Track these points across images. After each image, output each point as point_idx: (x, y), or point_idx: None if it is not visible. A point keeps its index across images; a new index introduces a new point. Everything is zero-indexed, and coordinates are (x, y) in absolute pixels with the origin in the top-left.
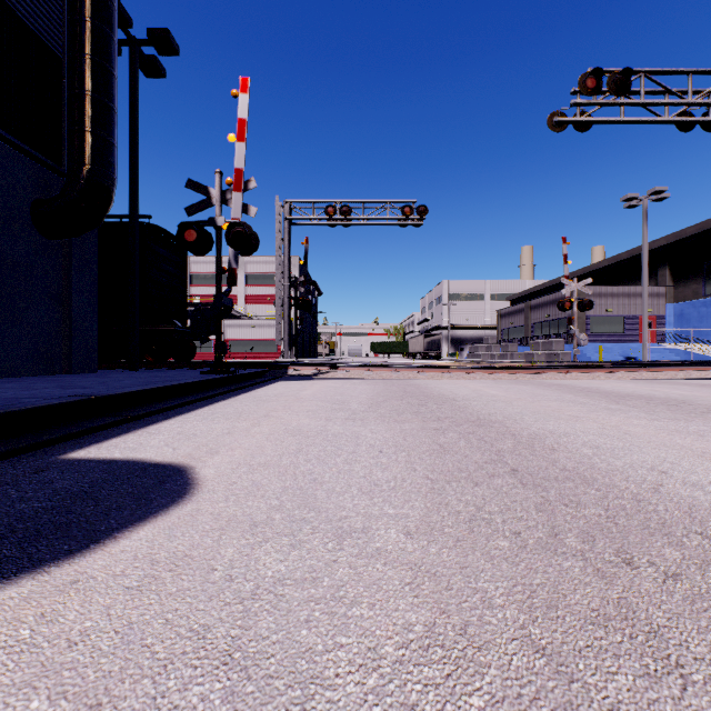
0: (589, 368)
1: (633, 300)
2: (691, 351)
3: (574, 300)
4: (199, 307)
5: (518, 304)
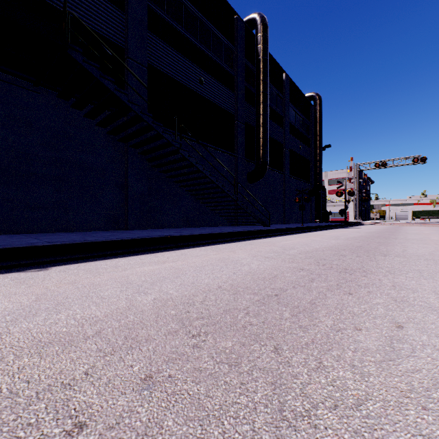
0: None
1: None
2: None
3: None
4: (341, 209)
5: None
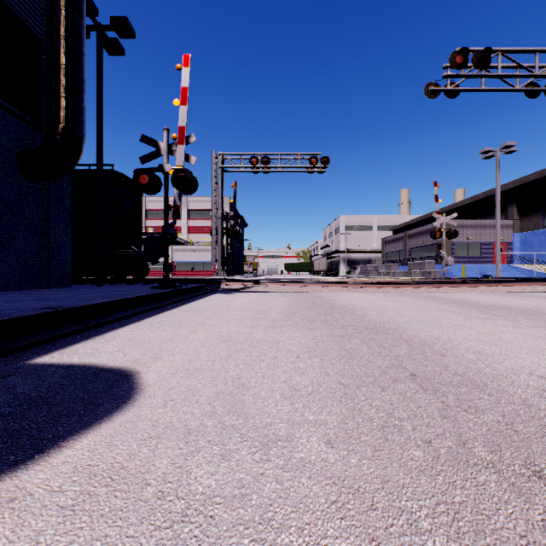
0: (457, 283)
1: (488, 230)
2: (534, 270)
3: (443, 230)
4: (150, 235)
5: (398, 234)
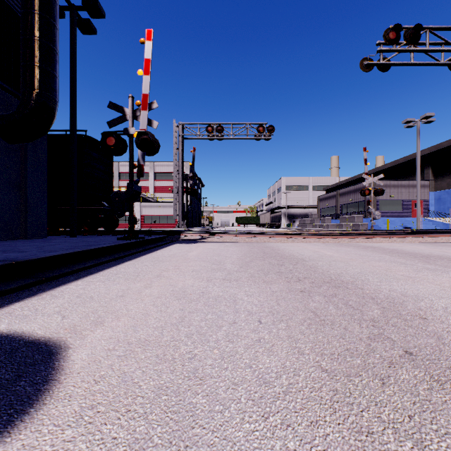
0: (388, 234)
1: (408, 189)
2: (449, 223)
3: (371, 189)
4: (116, 191)
5: (331, 192)
